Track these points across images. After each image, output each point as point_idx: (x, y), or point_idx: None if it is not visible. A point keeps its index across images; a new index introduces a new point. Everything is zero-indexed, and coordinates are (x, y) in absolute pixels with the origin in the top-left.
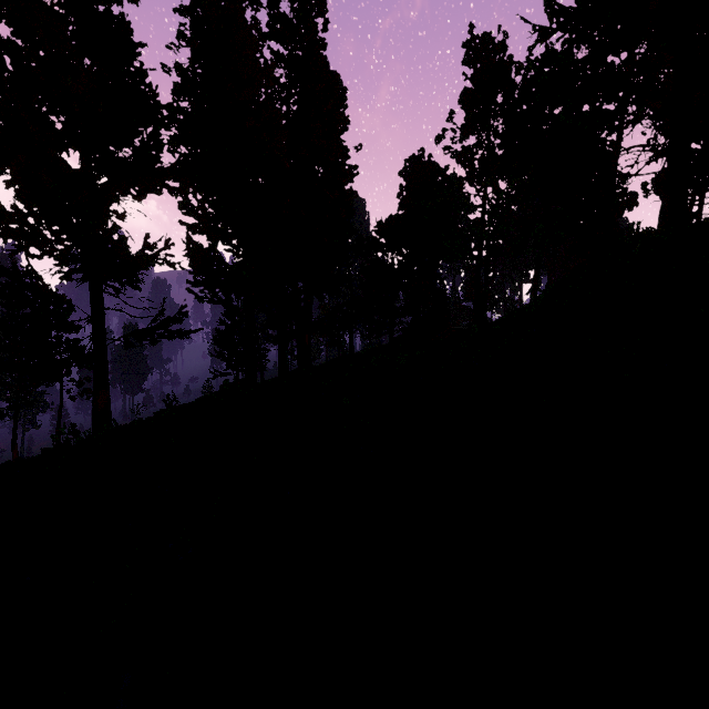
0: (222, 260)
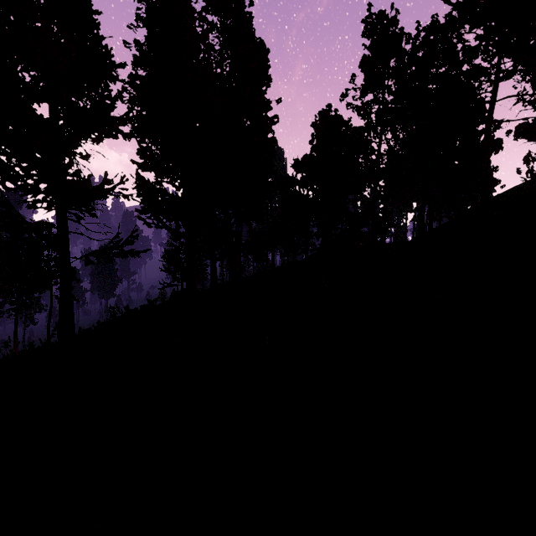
0: (165, 192)
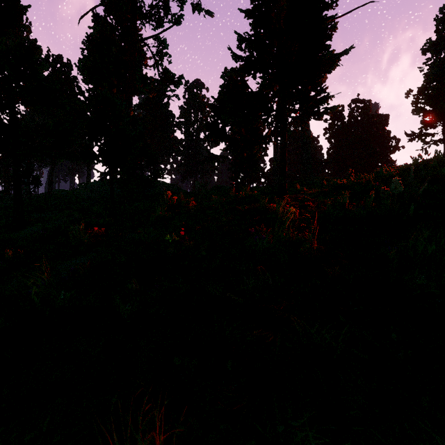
0: None
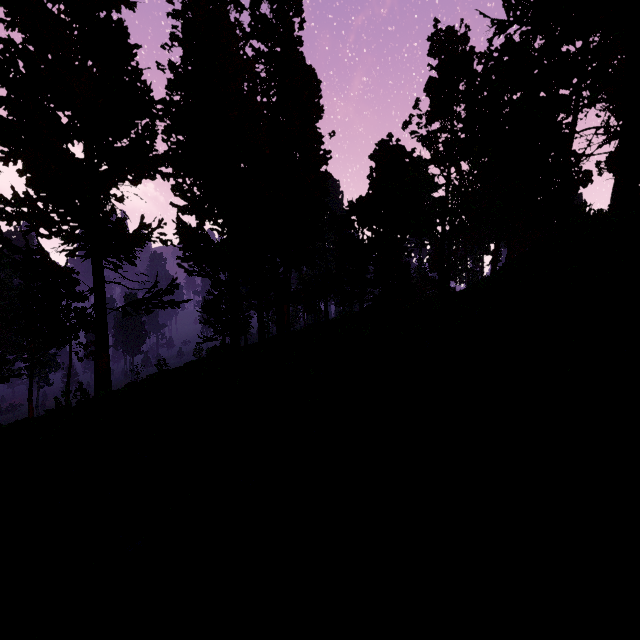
0: (208, 238)
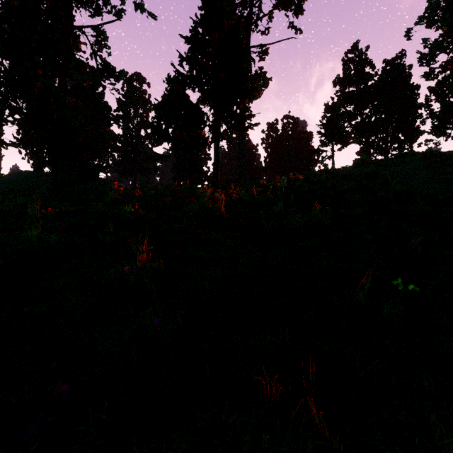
0: None
